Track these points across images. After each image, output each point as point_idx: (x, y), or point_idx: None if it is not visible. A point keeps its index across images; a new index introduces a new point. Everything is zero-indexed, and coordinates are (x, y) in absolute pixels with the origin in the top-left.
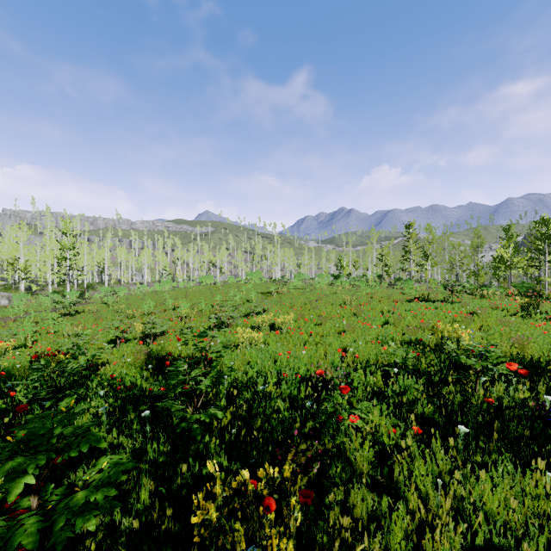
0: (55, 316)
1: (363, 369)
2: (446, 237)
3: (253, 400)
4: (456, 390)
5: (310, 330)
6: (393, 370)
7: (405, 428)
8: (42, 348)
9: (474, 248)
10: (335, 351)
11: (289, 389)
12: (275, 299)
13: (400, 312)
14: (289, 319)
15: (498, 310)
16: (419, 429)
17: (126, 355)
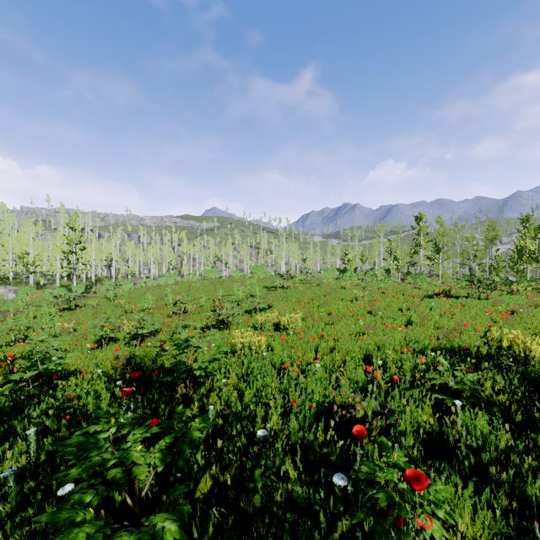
0: (53, 311)
1: (401, 393)
2: (457, 229)
3: (248, 447)
4: None
5: (321, 331)
6: (448, 400)
7: None
8: (26, 347)
9: (489, 241)
10: (357, 363)
11: (301, 431)
12: (281, 294)
13: (423, 310)
14: (297, 319)
15: (539, 308)
16: None
17: (106, 360)
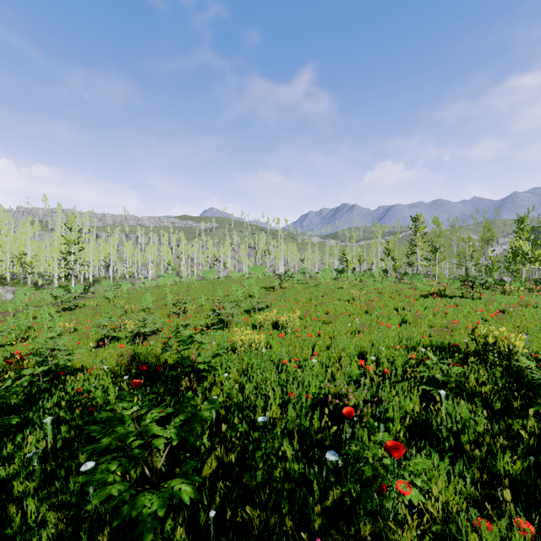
0: (53, 311)
1: (392, 386)
2: (454, 230)
3: (249, 434)
4: (538, 428)
5: (318, 329)
6: (434, 391)
7: (491, 509)
8: (28, 346)
9: (485, 241)
10: (352, 359)
11: (298, 419)
12: (279, 294)
13: (417, 310)
14: (295, 318)
15: (529, 307)
16: (528, 523)
17: (110, 358)
